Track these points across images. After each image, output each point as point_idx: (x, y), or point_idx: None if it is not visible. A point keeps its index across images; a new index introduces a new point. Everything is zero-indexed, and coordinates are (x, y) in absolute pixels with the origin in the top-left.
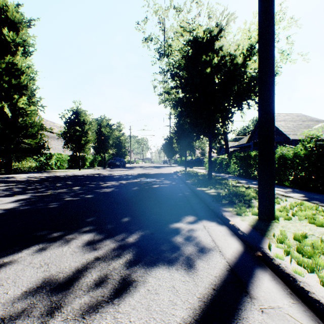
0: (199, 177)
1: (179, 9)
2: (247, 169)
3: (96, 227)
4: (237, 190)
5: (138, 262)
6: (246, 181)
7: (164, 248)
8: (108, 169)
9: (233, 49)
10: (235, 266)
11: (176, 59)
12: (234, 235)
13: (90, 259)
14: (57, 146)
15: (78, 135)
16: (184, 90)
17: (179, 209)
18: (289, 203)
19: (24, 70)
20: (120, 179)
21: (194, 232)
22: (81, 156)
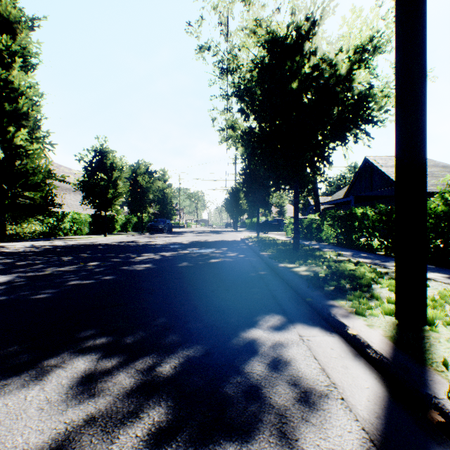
0: (280, 247)
1: (250, 2)
2: (350, 235)
3: (107, 339)
4: (342, 268)
5: (176, 434)
6: (350, 253)
7: (230, 390)
8: (147, 235)
9: (333, 51)
10: (385, 444)
11: (244, 78)
12: (360, 357)
13: (74, 425)
14: (74, 202)
15: (102, 186)
16: (258, 116)
17: (254, 301)
18: (435, 290)
19: (23, 90)
20: (162, 250)
21: (284, 349)
22: (108, 217)
